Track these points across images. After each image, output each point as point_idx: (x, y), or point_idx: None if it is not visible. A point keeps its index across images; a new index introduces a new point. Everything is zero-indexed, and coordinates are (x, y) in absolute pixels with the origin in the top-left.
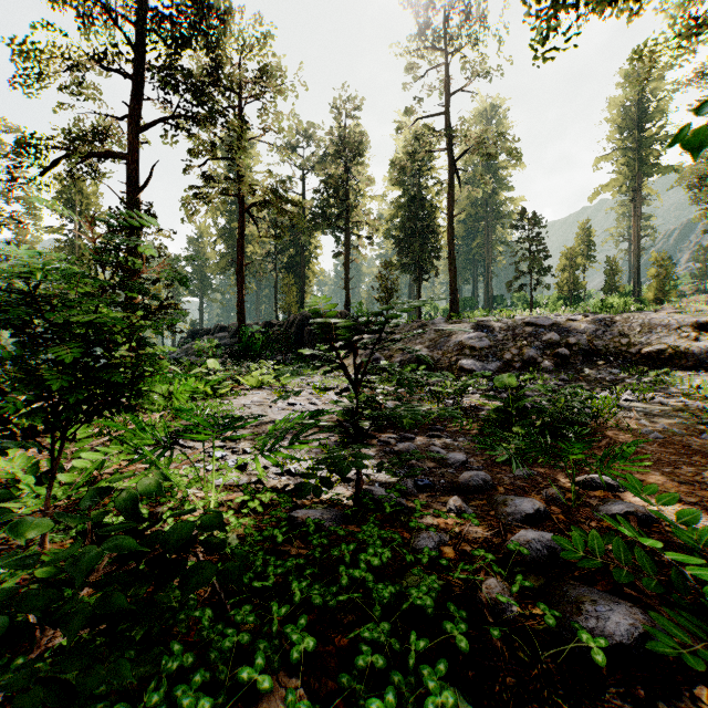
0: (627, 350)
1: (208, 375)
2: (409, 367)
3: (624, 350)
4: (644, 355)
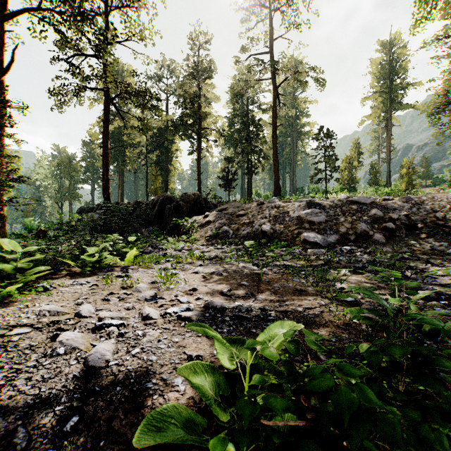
0: (443, 224)
1: (1, 261)
2: (275, 246)
3: (441, 224)
4: None
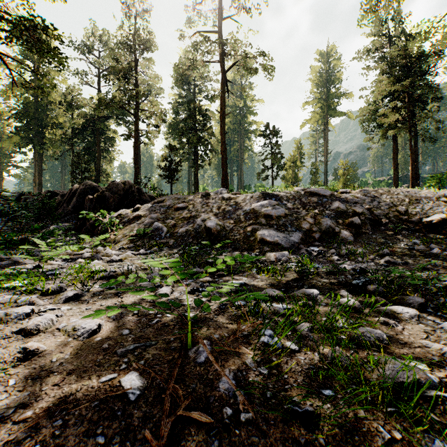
0: (407, 219)
1: None
2: None
3: (405, 219)
4: (425, 224)
